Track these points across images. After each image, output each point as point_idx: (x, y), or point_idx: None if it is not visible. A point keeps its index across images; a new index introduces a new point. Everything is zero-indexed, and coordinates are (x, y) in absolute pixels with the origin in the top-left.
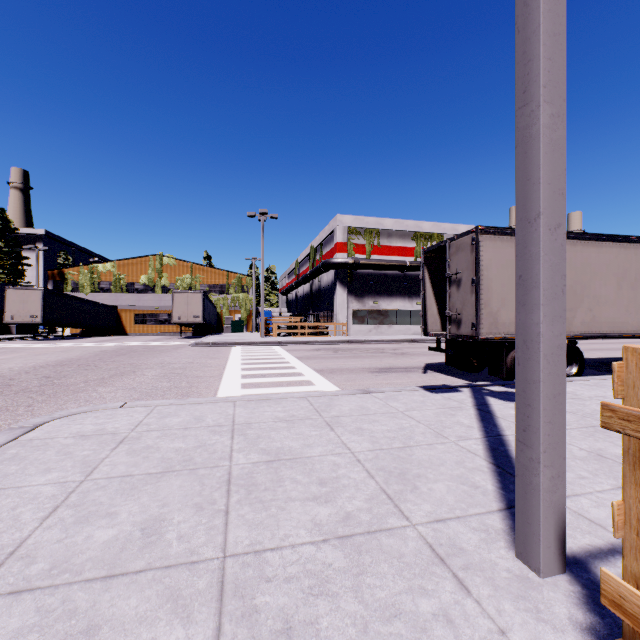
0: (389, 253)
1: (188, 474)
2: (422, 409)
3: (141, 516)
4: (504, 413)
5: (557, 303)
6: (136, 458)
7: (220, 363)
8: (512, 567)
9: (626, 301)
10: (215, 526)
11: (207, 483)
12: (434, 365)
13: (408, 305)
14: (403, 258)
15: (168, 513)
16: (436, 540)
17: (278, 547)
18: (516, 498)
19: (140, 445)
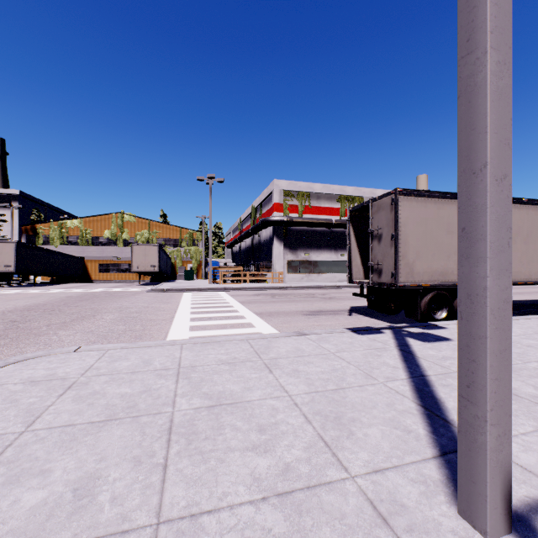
0: (318, 213)
1: (130, 422)
2: (351, 350)
3: (76, 473)
4: (424, 353)
5: (503, 256)
6: (81, 405)
7: (172, 307)
8: (456, 527)
9: (520, 254)
10: (151, 484)
11: (148, 432)
12: (357, 308)
13: (334, 256)
14: (330, 217)
15: (104, 469)
16: (376, 495)
17: (215, 509)
18: (459, 454)
19: (87, 391)
